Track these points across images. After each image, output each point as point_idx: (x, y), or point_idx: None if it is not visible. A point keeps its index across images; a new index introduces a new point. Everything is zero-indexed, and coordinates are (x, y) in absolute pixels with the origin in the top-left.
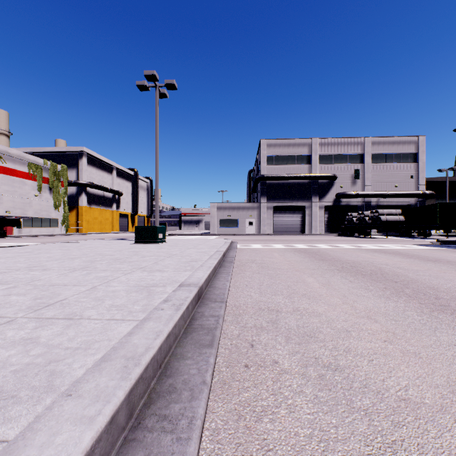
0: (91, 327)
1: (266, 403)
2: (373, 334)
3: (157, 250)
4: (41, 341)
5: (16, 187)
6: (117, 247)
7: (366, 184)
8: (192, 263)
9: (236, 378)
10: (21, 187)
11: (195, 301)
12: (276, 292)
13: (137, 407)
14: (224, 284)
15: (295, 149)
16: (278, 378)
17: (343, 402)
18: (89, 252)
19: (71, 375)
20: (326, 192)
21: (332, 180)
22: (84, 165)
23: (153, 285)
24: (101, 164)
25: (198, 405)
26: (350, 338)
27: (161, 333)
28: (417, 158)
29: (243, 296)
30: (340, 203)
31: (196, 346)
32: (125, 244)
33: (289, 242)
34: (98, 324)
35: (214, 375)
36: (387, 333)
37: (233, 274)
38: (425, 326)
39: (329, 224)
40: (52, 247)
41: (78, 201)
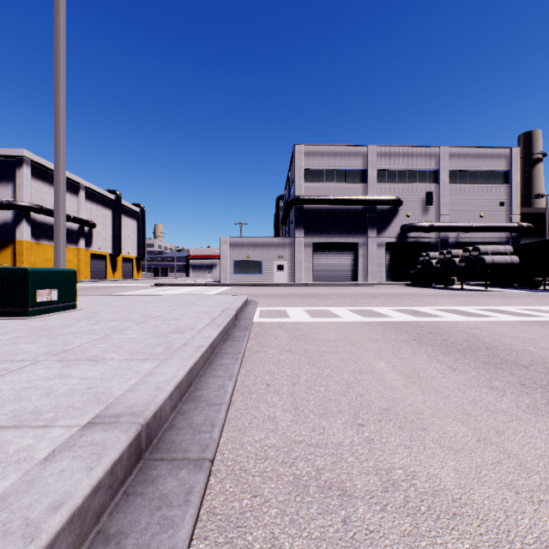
0: None
1: None
2: None
3: None
4: None
5: None
6: None
7: (442, 213)
8: None
9: None
10: None
11: None
12: None
13: None
14: None
15: (344, 161)
16: None
17: None
18: None
19: None
20: (388, 222)
21: (395, 206)
22: (25, 178)
23: None
24: None
25: None
26: None
27: None
28: (509, 178)
29: None
30: (406, 239)
31: None
32: None
33: (355, 301)
34: None
35: None
36: None
37: None
38: None
39: (391, 269)
40: None
41: (15, 233)
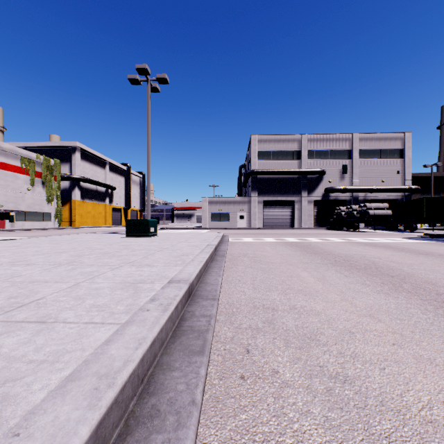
0: (65, 333)
1: (267, 429)
2: (379, 336)
3: (148, 244)
4: (2, 352)
5: (8, 181)
6: (107, 241)
7: (354, 179)
8: (182, 258)
9: (231, 394)
10: (13, 181)
11: (185, 299)
12: (270, 288)
13: (109, 440)
14: (216, 279)
15: (285, 145)
16: (279, 394)
17: (359, 427)
18: (78, 246)
19: (27, 401)
20: (315, 186)
21: (321, 175)
22: (77, 160)
23: (141, 281)
24: (94, 159)
25: (185, 436)
26: (355, 341)
27: (144, 341)
28: (403, 154)
29: (236, 292)
30: (328, 197)
31: (185, 353)
32: (116, 237)
33: (280, 236)
34: (73, 329)
35: (206, 389)
36: (394, 334)
37: (225, 269)
38: (433, 326)
39: (318, 218)
40: (42, 241)
41: (71, 195)
